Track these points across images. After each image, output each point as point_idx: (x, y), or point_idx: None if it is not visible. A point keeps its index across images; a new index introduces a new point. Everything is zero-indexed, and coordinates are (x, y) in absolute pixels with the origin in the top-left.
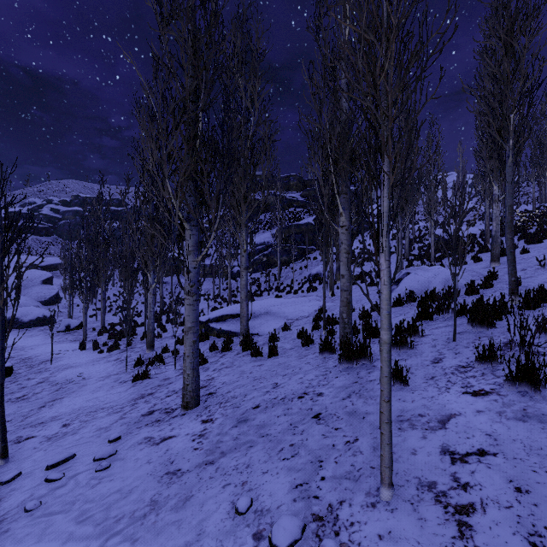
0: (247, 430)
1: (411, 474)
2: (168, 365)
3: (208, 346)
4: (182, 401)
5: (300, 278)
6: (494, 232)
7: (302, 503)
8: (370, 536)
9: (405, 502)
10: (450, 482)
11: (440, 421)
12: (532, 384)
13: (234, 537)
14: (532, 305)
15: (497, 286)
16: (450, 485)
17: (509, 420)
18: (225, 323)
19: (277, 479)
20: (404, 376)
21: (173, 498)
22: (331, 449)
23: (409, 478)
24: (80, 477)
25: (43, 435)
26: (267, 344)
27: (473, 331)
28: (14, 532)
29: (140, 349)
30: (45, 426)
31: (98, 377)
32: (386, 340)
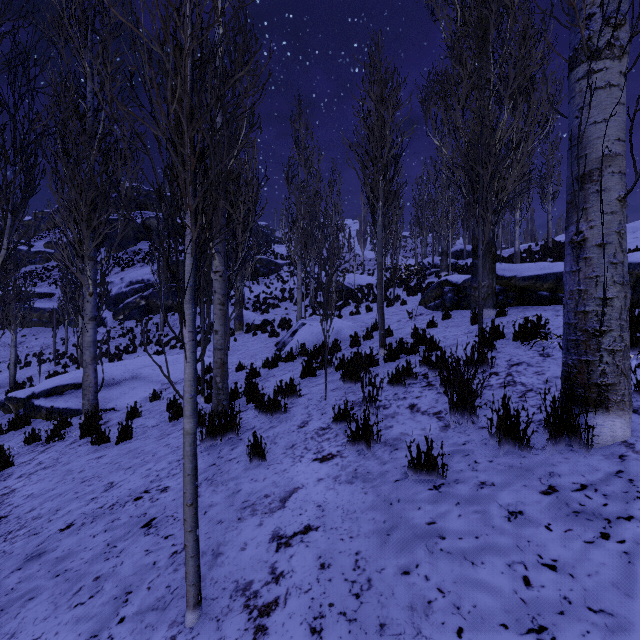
0: (36, 571)
1: (231, 579)
2: None
3: (27, 436)
4: None
5: None
6: None
7: None
8: None
9: (211, 621)
10: (267, 576)
11: (282, 500)
12: (366, 442)
13: None
14: (393, 357)
15: (376, 338)
16: (266, 580)
17: (341, 484)
18: (62, 397)
19: None
20: (263, 450)
21: None
22: (149, 571)
23: (228, 584)
24: None
25: None
26: (124, 423)
27: (345, 386)
28: None
29: None
30: None
31: None
32: (189, 430)
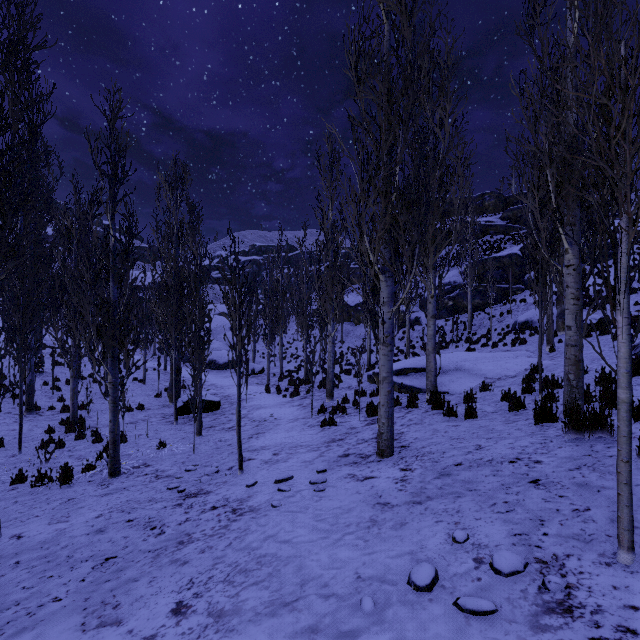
0: (451, 483)
1: None
2: (351, 415)
3: None
4: (377, 448)
5: (500, 326)
6: None
7: (523, 548)
8: (602, 584)
9: None
10: None
11: None
12: None
13: (455, 556)
14: None
15: None
16: None
17: None
18: (406, 377)
19: (492, 525)
20: None
21: (389, 521)
22: (554, 513)
23: None
24: (304, 493)
25: (260, 459)
26: (462, 405)
27: None
28: (271, 517)
29: (319, 398)
30: (260, 453)
31: (288, 419)
32: (624, 399)
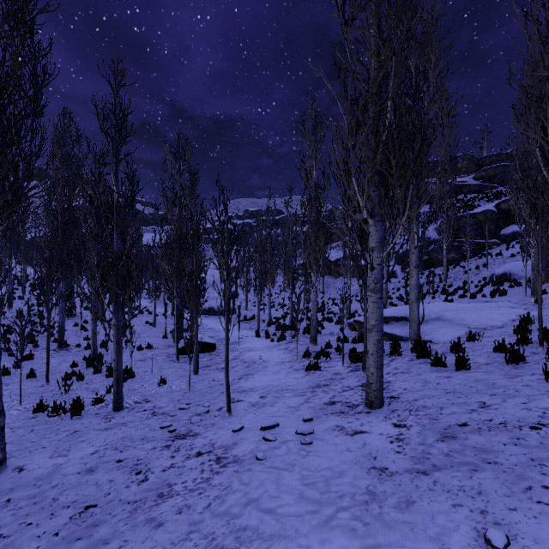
0: (460, 449)
1: None
2: (334, 361)
3: None
4: (365, 398)
5: (476, 279)
6: None
7: None
8: None
9: None
10: None
11: None
12: None
13: None
14: None
15: None
16: None
17: None
18: (387, 325)
19: (537, 524)
20: None
21: (391, 496)
22: None
23: None
24: (290, 444)
25: (248, 401)
26: (449, 354)
27: None
28: (255, 473)
29: (304, 343)
30: (248, 394)
31: (275, 362)
32: None
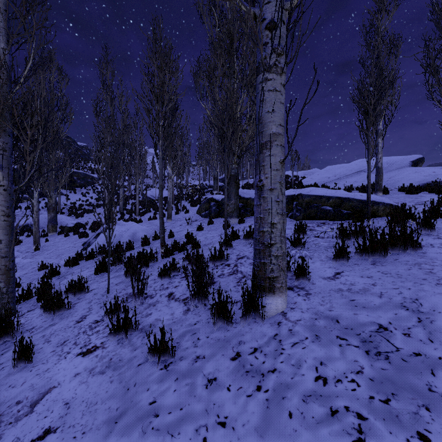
0: None
1: None
2: None
3: None
4: None
5: None
6: (169, 198)
7: None
8: None
9: None
10: None
11: (33, 404)
12: (125, 332)
13: None
14: (168, 254)
15: None
16: None
17: (94, 376)
18: None
19: None
20: (29, 353)
21: None
22: None
23: None
24: None
25: None
26: None
27: (127, 280)
28: None
29: None
30: None
31: None
32: None
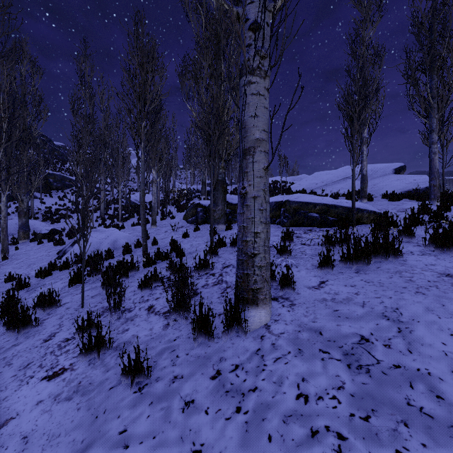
0: None
1: None
2: None
3: None
4: None
5: None
6: (153, 203)
7: None
8: None
9: None
10: None
11: None
12: (98, 351)
13: None
14: (151, 263)
15: None
16: None
17: (59, 403)
18: None
19: None
20: None
21: None
22: None
23: None
24: None
25: None
26: None
27: (104, 292)
28: None
29: None
30: None
31: None
32: None
